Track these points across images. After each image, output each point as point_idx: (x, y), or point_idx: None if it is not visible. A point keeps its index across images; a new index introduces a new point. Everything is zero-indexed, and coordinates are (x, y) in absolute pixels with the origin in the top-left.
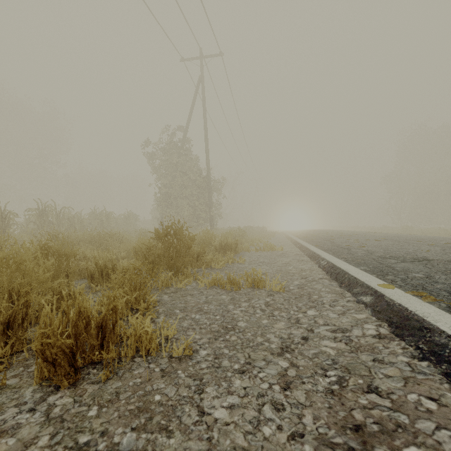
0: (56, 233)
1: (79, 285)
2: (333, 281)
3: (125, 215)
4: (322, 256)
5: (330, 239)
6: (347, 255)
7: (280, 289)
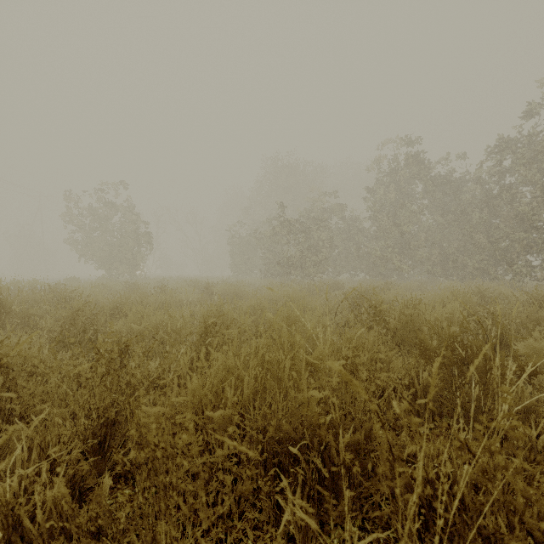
0: None
1: None
2: None
3: None
4: None
5: None
6: None
7: None
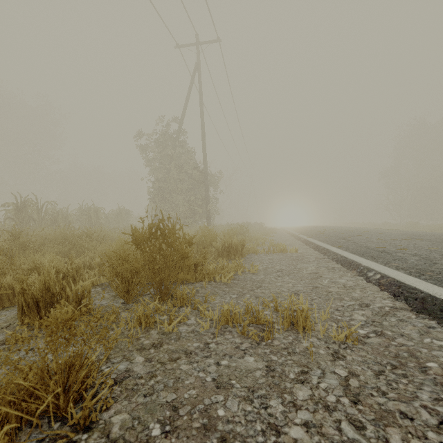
0: (16, 232)
1: (3, 323)
2: (425, 317)
3: (117, 211)
4: (362, 263)
5: (347, 238)
6: (399, 263)
7: (346, 339)
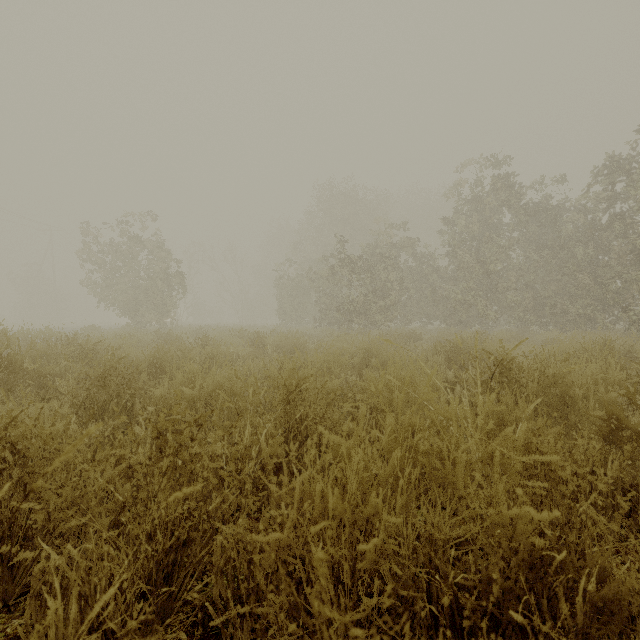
0: None
1: None
2: None
3: None
4: None
5: None
6: None
7: None
